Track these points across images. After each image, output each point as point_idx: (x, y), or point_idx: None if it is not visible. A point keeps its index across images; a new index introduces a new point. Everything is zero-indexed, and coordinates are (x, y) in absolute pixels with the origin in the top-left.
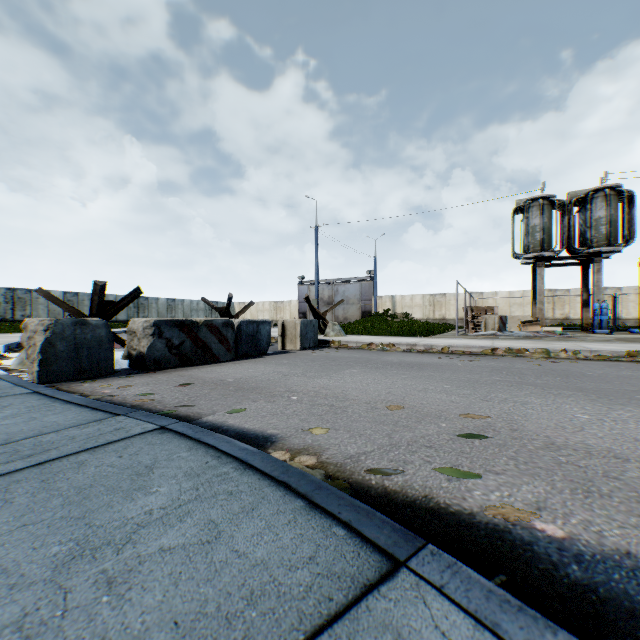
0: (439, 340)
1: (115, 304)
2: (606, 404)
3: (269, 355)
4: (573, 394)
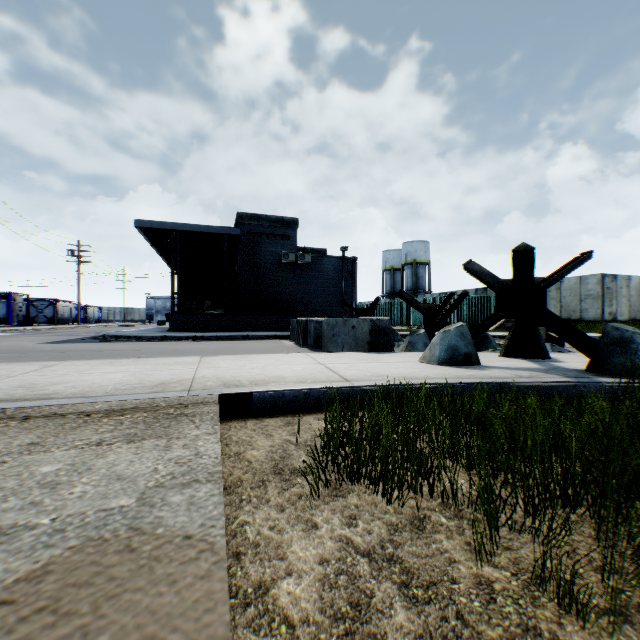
0: (164, 369)
1: (367, 310)
2: (101, 348)
3: (309, 348)
4: (105, 349)
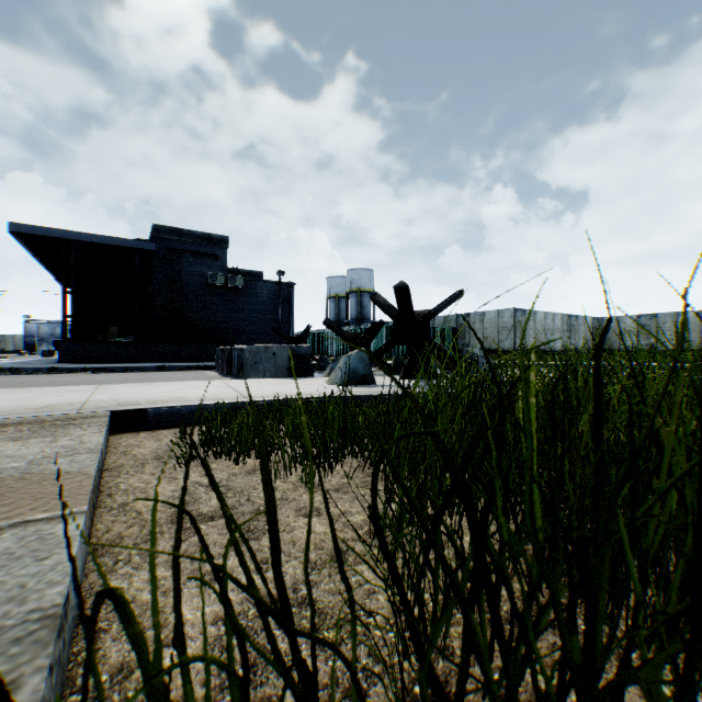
0: (52, 395)
1: (299, 338)
2: None
3: (233, 378)
4: None
